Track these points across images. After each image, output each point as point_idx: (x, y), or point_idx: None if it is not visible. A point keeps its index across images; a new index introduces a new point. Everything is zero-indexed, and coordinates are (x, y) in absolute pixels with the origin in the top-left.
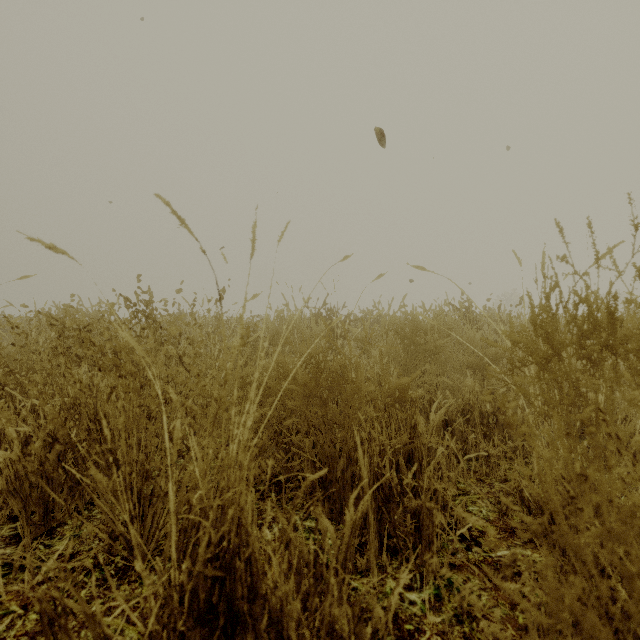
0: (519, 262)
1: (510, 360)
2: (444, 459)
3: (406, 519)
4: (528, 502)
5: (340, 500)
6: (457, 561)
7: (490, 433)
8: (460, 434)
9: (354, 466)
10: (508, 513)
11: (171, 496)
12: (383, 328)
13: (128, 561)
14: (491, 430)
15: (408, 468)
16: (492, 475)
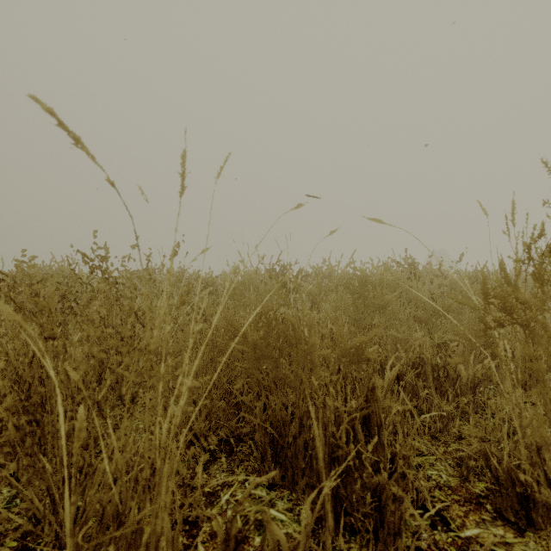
0: (485, 213)
1: (483, 320)
2: (399, 418)
3: (366, 496)
4: (496, 472)
5: (293, 467)
6: (426, 549)
7: (440, 387)
8: (410, 387)
9: (308, 432)
10: (469, 478)
11: (66, 511)
12: (333, 283)
13: (56, 544)
14: (441, 384)
15: (364, 432)
16: (446, 432)
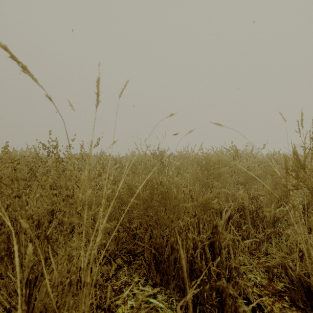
0: (284, 119)
1: (285, 185)
2: (231, 242)
3: (213, 293)
4: (291, 277)
5: (167, 273)
6: None
7: (254, 222)
8: (236, 223)
9: (176, 253)
10: (274, 280)
11: None
12: (190, 161)
13: None
14: (254, 221)
15: (211, 252)
16: (258, 250)
